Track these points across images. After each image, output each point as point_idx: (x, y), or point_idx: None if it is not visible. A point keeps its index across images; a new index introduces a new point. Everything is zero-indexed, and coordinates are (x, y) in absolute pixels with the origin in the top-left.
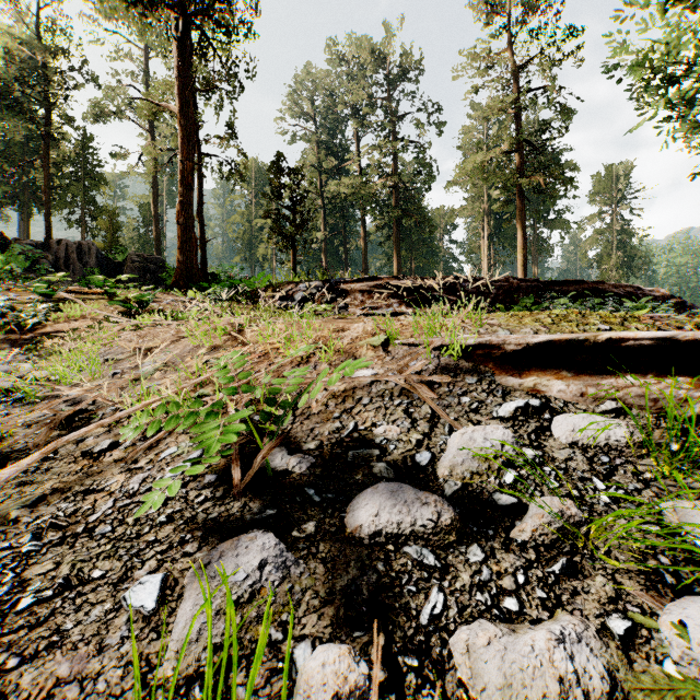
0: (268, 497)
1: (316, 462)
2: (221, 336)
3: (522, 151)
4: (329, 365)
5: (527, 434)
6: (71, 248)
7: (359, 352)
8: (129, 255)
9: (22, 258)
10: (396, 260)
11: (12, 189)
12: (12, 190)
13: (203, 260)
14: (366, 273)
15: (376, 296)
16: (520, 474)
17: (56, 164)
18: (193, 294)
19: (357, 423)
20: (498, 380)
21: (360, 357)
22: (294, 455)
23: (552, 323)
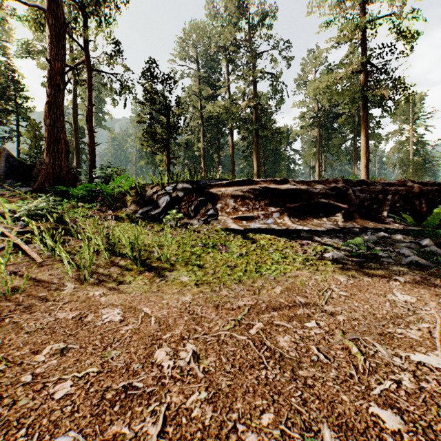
0: None
1: None
2: None
3: (365, 71)
4: None
5: None
6: None
7: None
8: (40, 158)
9: None
10: (256, 163)
11: None
12: None
13: (92, 163)
14: (233, 173)
15: (251, 203)
16: None
17: None
18: (9, 205)
19: None
20: None
21: None
22: None
23: None
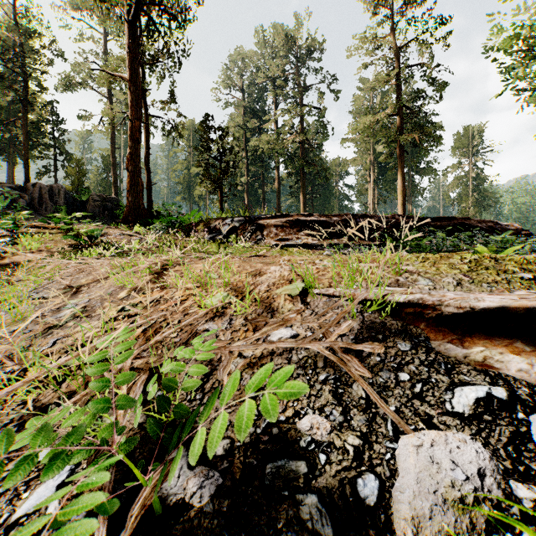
0: None
1: (223, 484)
2: (146, 275)
3: (401, 114)
4: (245, 320)
5: (502, 447)
6: (44, 190)
7: (276, 303)
8: (91, 195)
9: (2, 198)
10: (302, 200)
11: (0, 143)
12: (0, 144)
13: (150, 200)
14: (279, 210)
15: (288, 230)
16: None
17: (34, 123)
18: (137, 229)
19: None
20: (435, 346)
21: (277, 309)
22: (195, 470)
23: (470, 270)
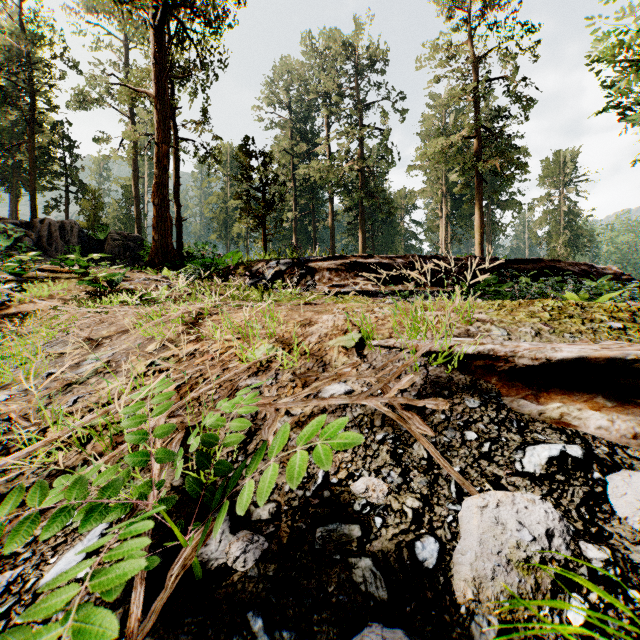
0: (188, 635)
1: (269, 548)
2: (177, 326)
3: (479, 137)
4: (293, 375)
5: (575, 508)
6: (54, 227)
7: (329, 356)
8: (110, 233)
9: (4, 237)
10: (361, 239)
11: (1, 171)
12: (2, 173)
13: (179, 239)
14: (333, 251)
15: (343, 274)
16: (589, 601)
17: (42, 148)
18: (165, 273)
19: (327, 472)
20: (507, 403)
21: (330, 363)
22: (238, 534)
23: (552, 318)
